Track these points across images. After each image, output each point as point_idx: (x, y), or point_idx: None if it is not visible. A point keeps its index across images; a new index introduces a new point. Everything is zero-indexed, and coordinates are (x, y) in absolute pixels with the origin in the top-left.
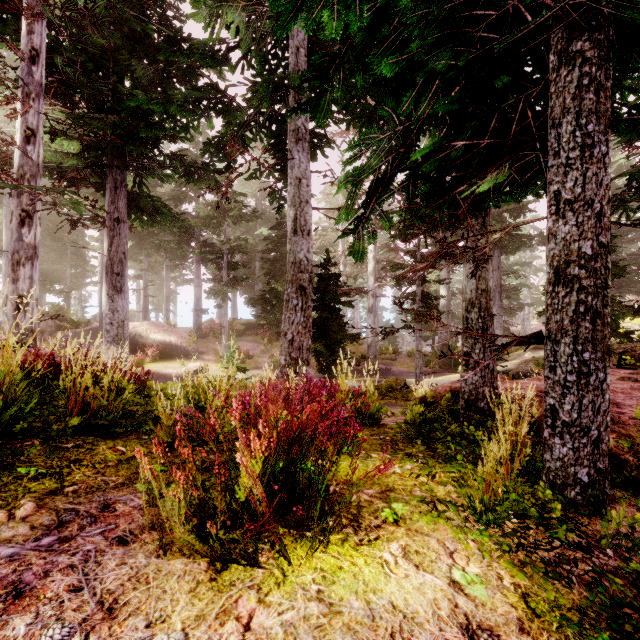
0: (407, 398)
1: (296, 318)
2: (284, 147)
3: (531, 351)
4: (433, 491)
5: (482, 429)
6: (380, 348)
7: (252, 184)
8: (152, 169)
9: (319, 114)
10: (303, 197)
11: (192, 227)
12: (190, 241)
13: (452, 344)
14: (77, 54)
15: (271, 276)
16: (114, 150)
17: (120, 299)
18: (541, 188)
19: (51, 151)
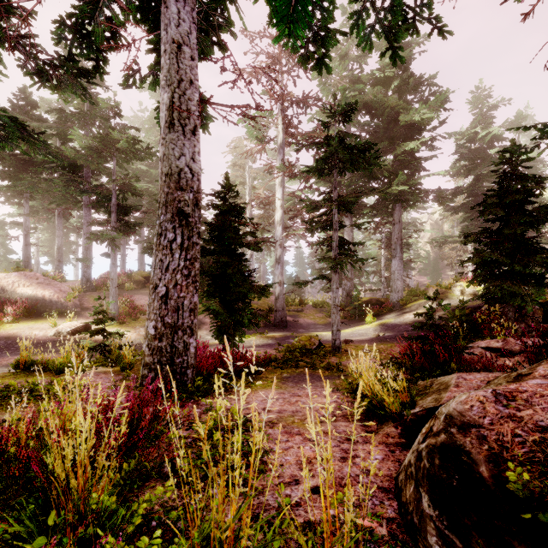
0: (328, 365)
1: (172, 261)
2: None
3: (431, 301)
4: None
5: None
6: (287, 300)
7: (156, 132)
8: None
9: None
10: (184, 74)
11: (80, 167)
12: (79, 183)
13: (356, 295)
14: None
15: None
16: None
17: None
18: None
19: None
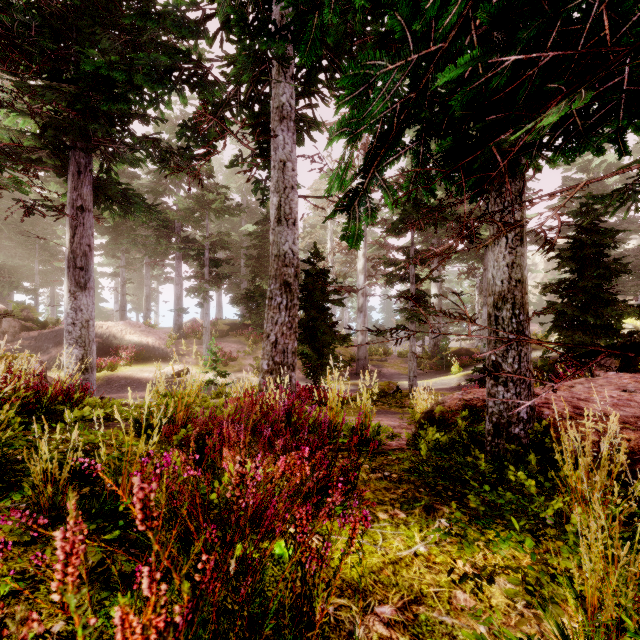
0: (401, 404)
1: (280, 318)
2: (267, 129)
3: None
4: (484, 595)
5: (521, 466)
6: (370, 349)
7: (237, 179)
8: (121, 152)
9: (303, 46)
10: (288, 182)
11: (172, 222)
12: (170, 236)
13: (444, 345)
14: (30, 17)
15: (256, 274)
16: (76, 129)
17: (84, 296)
18: (607, 139)
19: (2, 128)
